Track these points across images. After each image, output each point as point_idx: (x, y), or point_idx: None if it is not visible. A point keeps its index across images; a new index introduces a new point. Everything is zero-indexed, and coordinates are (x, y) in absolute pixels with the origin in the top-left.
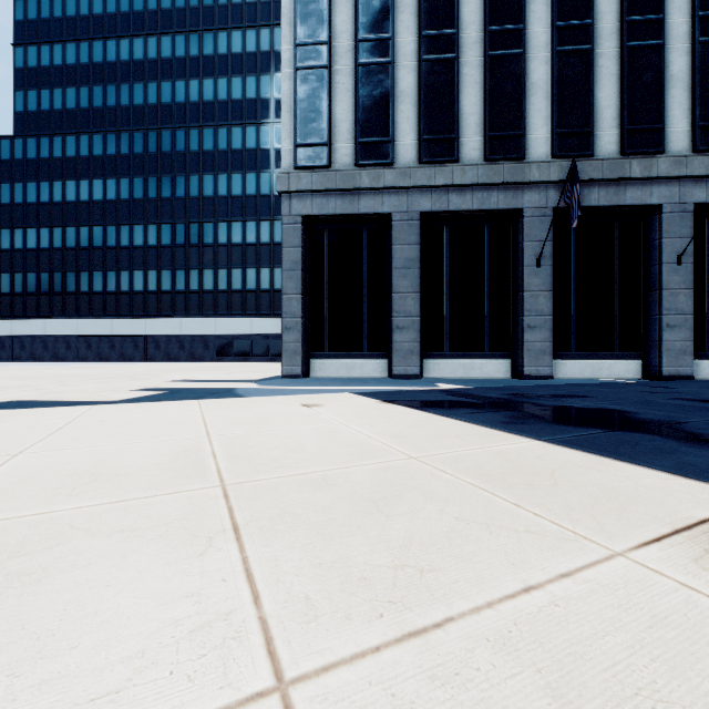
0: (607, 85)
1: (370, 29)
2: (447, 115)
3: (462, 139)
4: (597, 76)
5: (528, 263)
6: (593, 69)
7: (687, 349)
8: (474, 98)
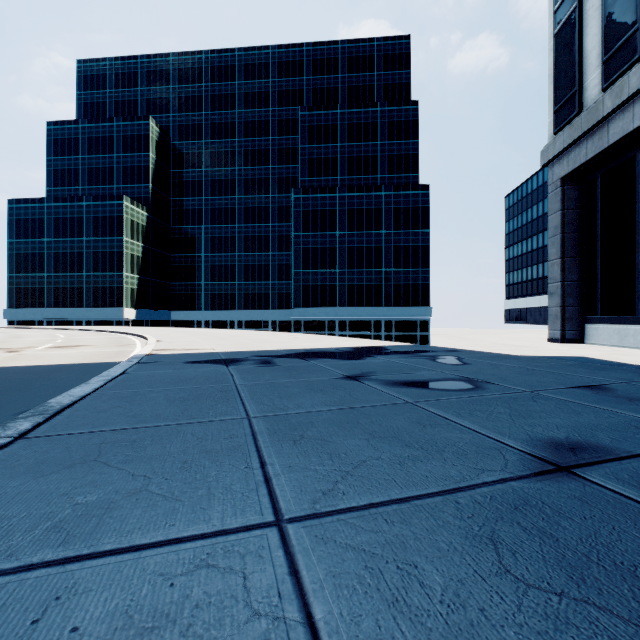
0: None
1: None
2: None
3: None
4: None
5: None
6: None
7: None
8: None
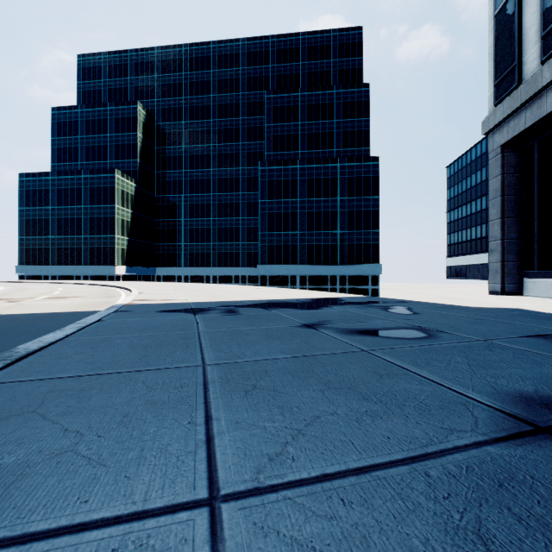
0: None
1: None
2: None
3: None
4: None
5: None
6: None
7: None
8: None
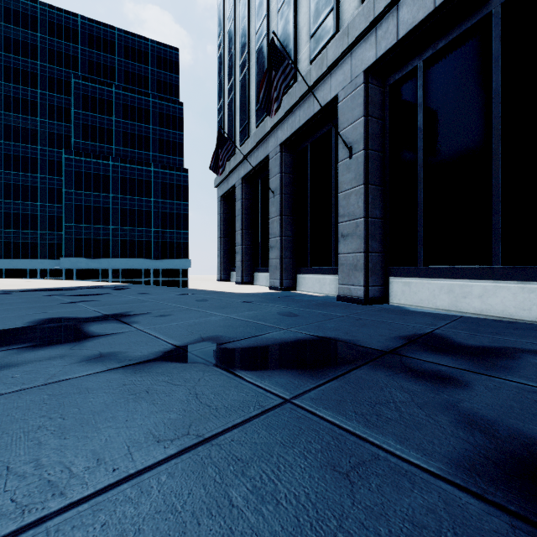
0: (304, 5)
1: (229, 81)
2: (245, 110)
3: (251, 120)
4: (299, 4)
5: (271, 196)
6: (293, 2)
7: (358, 263)
8: (254, 87)
